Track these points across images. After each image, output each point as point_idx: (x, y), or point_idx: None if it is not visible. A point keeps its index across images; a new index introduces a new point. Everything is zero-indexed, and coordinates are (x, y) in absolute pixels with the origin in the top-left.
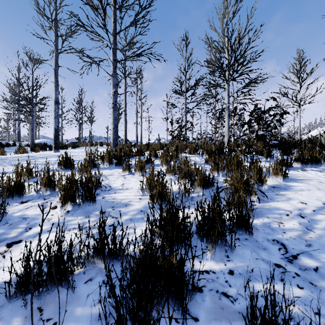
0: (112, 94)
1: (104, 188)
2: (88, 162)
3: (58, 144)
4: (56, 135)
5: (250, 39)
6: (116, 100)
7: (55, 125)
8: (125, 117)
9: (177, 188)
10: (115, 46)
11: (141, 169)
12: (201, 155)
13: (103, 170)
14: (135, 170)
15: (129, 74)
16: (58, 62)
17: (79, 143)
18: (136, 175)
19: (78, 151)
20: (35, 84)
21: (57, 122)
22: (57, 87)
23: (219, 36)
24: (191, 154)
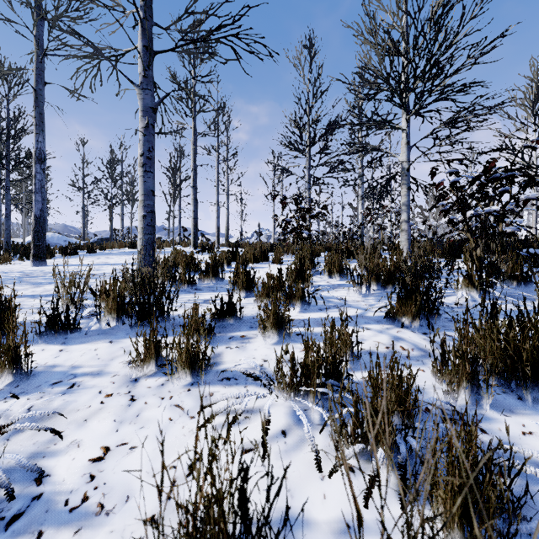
0: (139, 130)
1: (3, 496)
2: (49, 318)
3: (42, 248)
4: (37, 230)
5: (460, 17)
6: (150, 147)
7: (36, 207)
8: (193, 193)
9: (338, 516)
10: (147, 14)
11: (193, 361)
12: (366, 286)
13: (89, 345)
14: (171, 366)
15: (202, 111)
16: (42, 74)
17: (109, 241)
18: (174, 385)
19: (90, 261)
20: (11, 126)
21: (39, 202)
22: (40, 127)
23: (390, 14)
24: (334, 277)
